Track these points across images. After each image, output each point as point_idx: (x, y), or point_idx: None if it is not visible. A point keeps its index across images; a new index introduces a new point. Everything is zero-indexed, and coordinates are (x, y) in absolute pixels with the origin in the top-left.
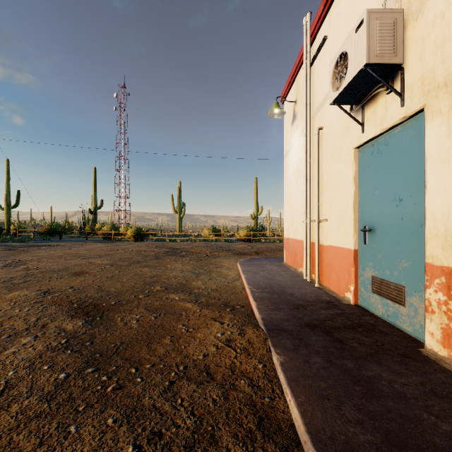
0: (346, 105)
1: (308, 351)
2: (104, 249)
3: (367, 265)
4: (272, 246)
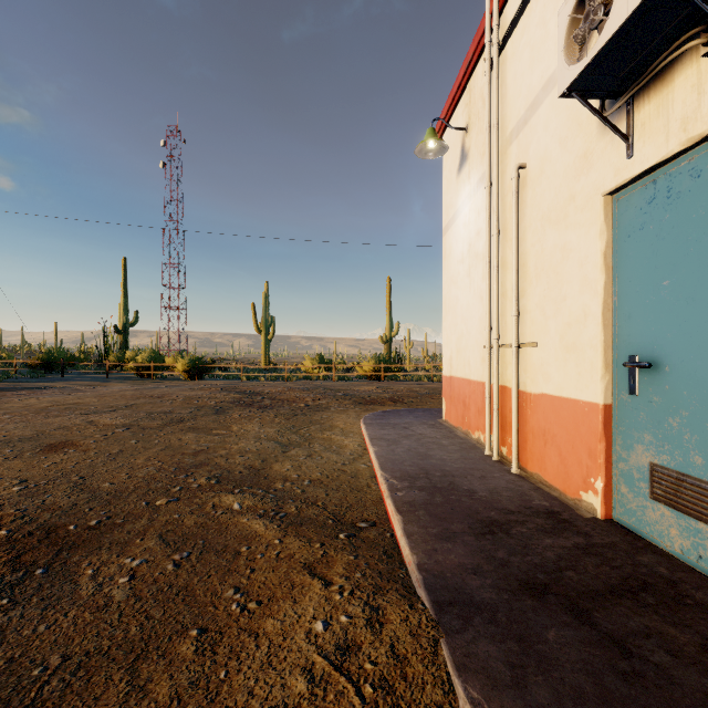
0: (584, 109)
1: (552, 690)
2: (128, 395)
3: (638, 439)
4: (418, 389)
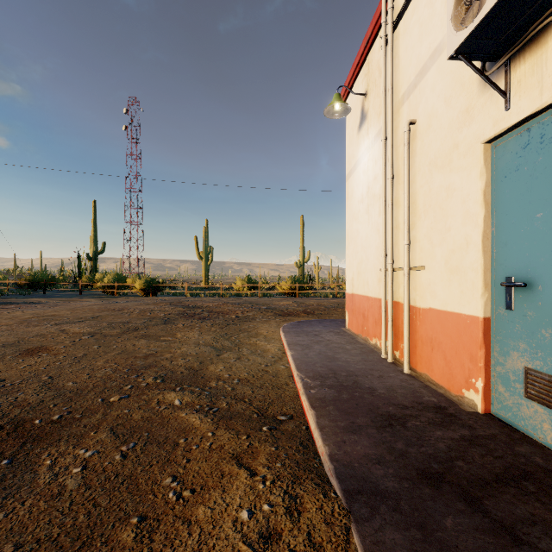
0: (466, 72)
1: None
2: (95, 309)
3: (514, 347)
4: (326, 303)
